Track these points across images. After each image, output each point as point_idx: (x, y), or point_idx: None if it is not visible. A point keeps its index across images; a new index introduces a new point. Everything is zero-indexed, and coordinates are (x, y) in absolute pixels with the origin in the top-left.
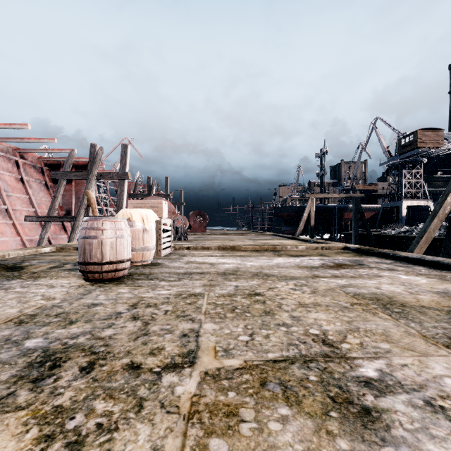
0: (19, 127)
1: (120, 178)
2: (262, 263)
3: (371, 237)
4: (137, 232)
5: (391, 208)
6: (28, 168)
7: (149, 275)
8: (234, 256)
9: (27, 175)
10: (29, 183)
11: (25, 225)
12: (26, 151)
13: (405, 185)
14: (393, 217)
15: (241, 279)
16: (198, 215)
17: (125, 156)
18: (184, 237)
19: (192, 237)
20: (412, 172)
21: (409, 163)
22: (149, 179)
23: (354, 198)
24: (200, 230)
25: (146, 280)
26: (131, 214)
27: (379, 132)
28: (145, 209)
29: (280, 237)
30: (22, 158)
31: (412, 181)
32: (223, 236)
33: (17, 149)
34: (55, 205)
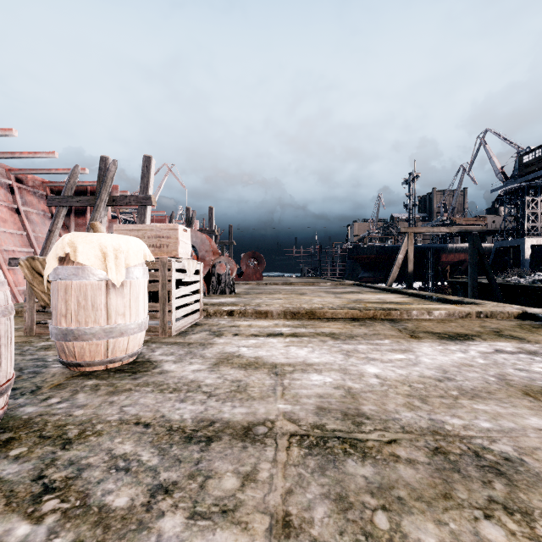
0: (0, 134)
1: (140, 204)
2: (403, 370)
3: (495, 288)
4: (91, 290)
5: (505, 249)
6: (28, 196)
7: (69, 444)
8: (320, 338)
9: (25, 204)
10: (28, 215)
11: (18, 271)
12: (23, 172)
13: (528, 217)
14: (509, 260)
15: (413, 513)
16: (252, 258)
17: (148, 172)
18: (230, 290)
19: (242, 289)
20: (538, 199)
21: (533, 188)
22: (188, 210)
23: (471, 233)
24: (255, 278)
25: (2, 515)
26: (75, 246)
27: (489, 149)
28: (116, 235)
29: (369, 288)
30: (20, 183)
31: (538, 212)
32: (287, 286)
33: (11, 169)
34: (50, 243)
